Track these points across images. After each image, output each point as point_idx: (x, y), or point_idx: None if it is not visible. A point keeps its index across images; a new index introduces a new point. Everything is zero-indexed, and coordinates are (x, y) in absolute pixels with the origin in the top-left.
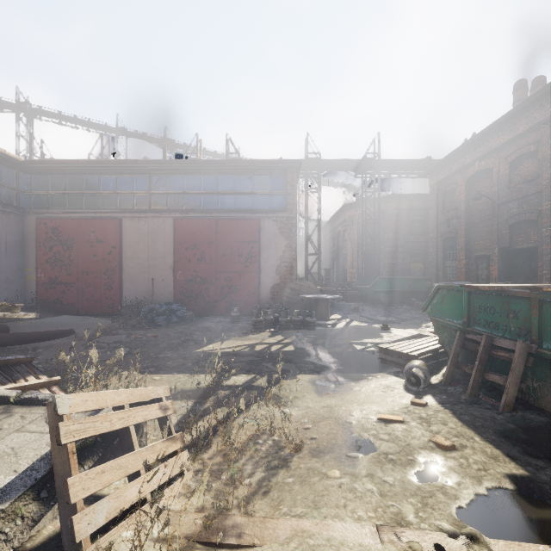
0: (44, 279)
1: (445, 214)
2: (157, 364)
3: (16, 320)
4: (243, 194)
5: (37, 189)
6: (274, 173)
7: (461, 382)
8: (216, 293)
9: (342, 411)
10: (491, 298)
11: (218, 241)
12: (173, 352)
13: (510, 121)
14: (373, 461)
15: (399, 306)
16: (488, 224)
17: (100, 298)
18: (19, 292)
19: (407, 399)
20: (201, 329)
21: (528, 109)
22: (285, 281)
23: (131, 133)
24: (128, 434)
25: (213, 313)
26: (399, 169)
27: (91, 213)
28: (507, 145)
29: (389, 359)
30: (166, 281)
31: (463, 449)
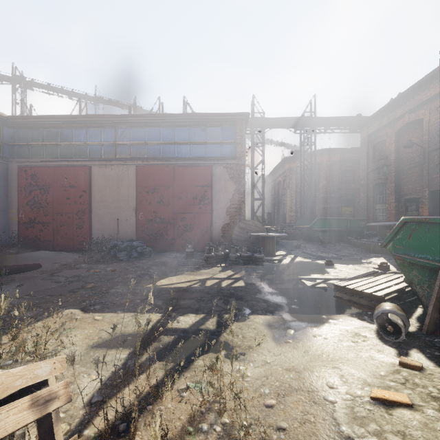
0: (24, 219)
1: (375, 163)
2: (105, 300)
3: None
4: (197, 143)
5: (19, 141)
6: (224, 125)
7: None
8: (173, 231)
9: (315, 379)
10: None
11: (175, 185)
12: (125, 287)
13: None
14: None
15: (336, 244)
16: (418, 170)
17: (72, 236)
18: (3, 230)
19: (389, 355)
20: (157, 263)
21: None
22: (234, 221)
23: (107, 101)
24: None
25: (171, 249)
26: (332, 125)
27: (65, 161)
28: (438, 97)
29: (347, 298)
30: (129, 221)
31: None
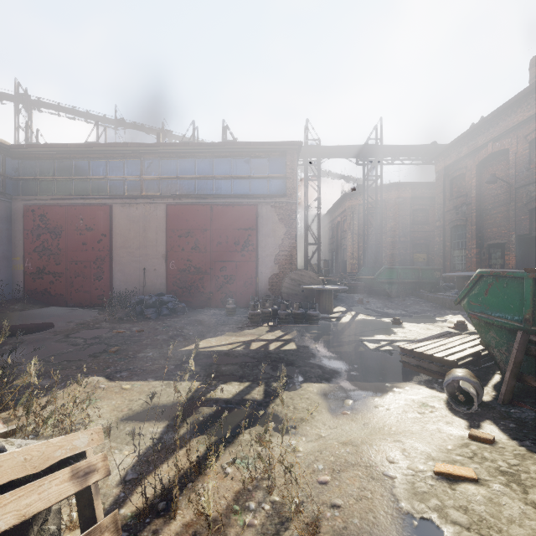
0: (31, 269)
1: (453, 201)
2: (133, 367)
3: None
4: (239, 178)
5: (25, 175)
6: (272, 156)
7: (525, 401)
8: (211, 283)
9: (374, 454)
10: None
11: (213, 228)
12: (155, 351)
13: (531, 96)
14: None
15: (406, 298)
16: (503, 210)
17: (89, 288)
18: (5, 282)
19: (459, 427)
20: (192, 322)
21: None
22: (284, 271)
23: (129, 125)
24: None
25: (208, 305)
26: (402, 155)
27: (80, 199)
28: (526, 123)
29: (415, 363)
30: (158, 271)
31: None
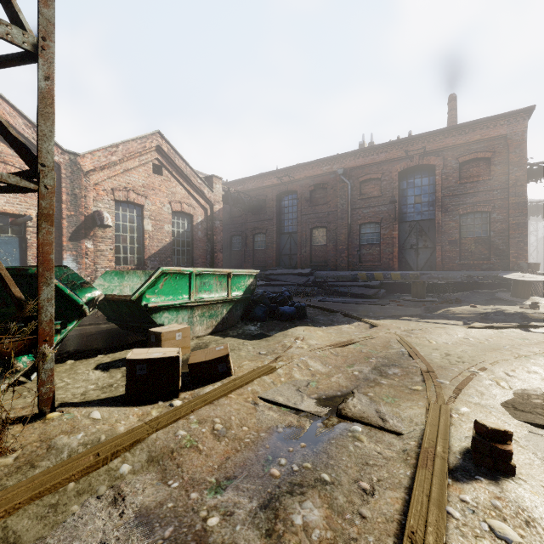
0: None
1: None
2: None
3: None
4: None
5: None
6: None
7: None
8: None
9: None
10: None
11: None
12: None
13: None
14: None
15: None
16: None
17: None
18: None
19: None
20: None
21: None
22: None
23: None
24: None
25: None
26: None
27: None
28: None
29: None
30: None
31: None
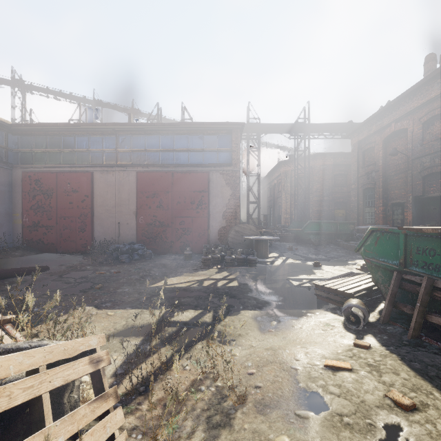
0: (28, 223)
1: (365, 169)
2: (114, 299)
3: (3, 257)
4: (195, 151)
5: (23, 148)
6: (221, 133)
7: (398, 321)
8: (172, 234)
9: (286, 355)
10: (430, 240)
11: (173, 191)
12: (130, 287)
13: (423, 88)
14: (326, 424)
15: (326, 246)
16: (403, 176)
17: (75, 239)
18: (7, 233)
19: (349, 339)
20: (158, 265)
21: (439, 77)
22: (230, 225)
23: (105, 104)
24: (40, 404)
25: (170, 252)
26: (325, 131)
27: (68, 167)
28: (420, 109)
29: (325, 296)
30: (130, 225)
31: (426, 410)
